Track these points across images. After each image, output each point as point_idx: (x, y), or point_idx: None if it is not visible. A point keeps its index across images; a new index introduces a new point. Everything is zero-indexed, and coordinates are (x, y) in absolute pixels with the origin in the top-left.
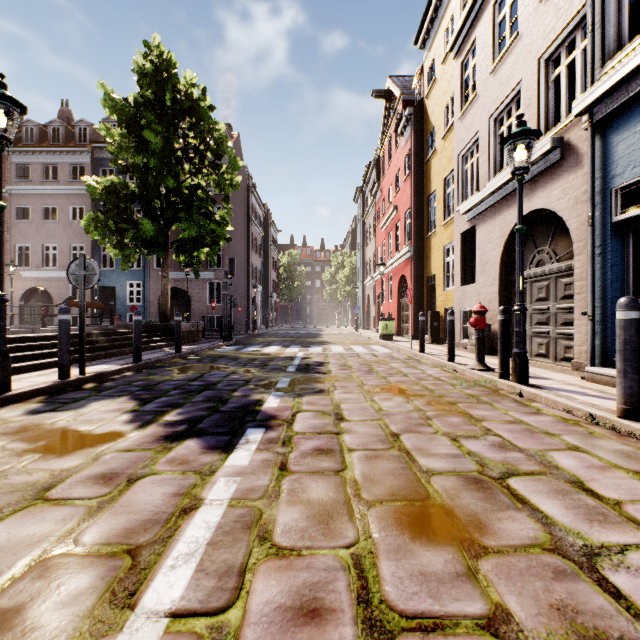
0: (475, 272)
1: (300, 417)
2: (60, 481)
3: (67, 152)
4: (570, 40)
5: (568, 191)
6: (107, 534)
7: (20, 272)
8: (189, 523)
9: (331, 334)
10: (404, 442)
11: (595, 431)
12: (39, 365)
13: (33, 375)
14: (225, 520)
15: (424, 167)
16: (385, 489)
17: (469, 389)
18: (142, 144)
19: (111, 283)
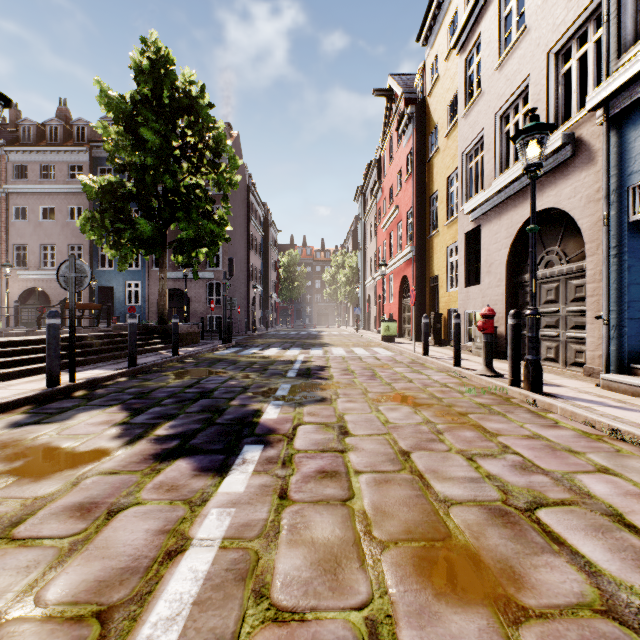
0: (479, 273)
1: (301, 431)
2: (31, 513)
3: (65, 151)
4: (581, 32)
5: (580, 189)
6: (75, 589)
7: (17, 272)
8: (173, 572)
9: (332, 335)
10: (416, 462)
11: (622, 448)
12: (29, 371)
13: (22, 382)
14: (215, 568)
15: (426, 166)
16: (399, 524)
17: (479, 397)
18: (139, 142)
19: (109, 284)
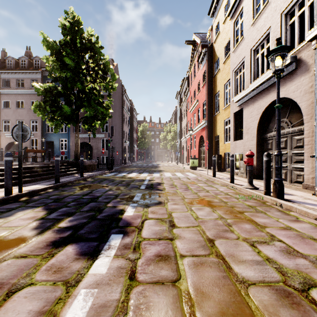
0: (241, 133)
1: (146, 224)
2: None
3: (29, 73)
4: (301, 1)
5: (300, 86)
6: None
7: (5, 134)
8: None
9: (164, 166)
10: (218, 248)
11: None
12: None
13: None
14: None
15: (213, 79)
16: (214, 305)
17: (247, 201)
18: (64, 65)
19: (51, 140)
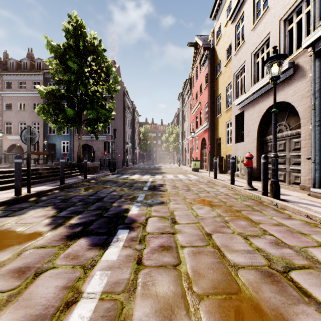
0: (242, 136)
1: (150, 221)
2: None
3: (31, 74)
4: (298, 8)
5: (297, 91)
6: None
7: (7, 136)
8: (68, 318)
9: (166, 168)
10: (215, 240)
11: None
12: (7, 187)
13: (2, 193)
14: (95, 315)
15: (215, 81)
16: (208, 282)
17: (245, 201)
18: (67, 69)
19: (53, 142)
